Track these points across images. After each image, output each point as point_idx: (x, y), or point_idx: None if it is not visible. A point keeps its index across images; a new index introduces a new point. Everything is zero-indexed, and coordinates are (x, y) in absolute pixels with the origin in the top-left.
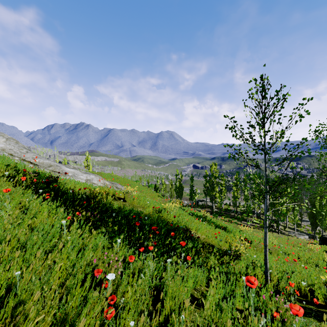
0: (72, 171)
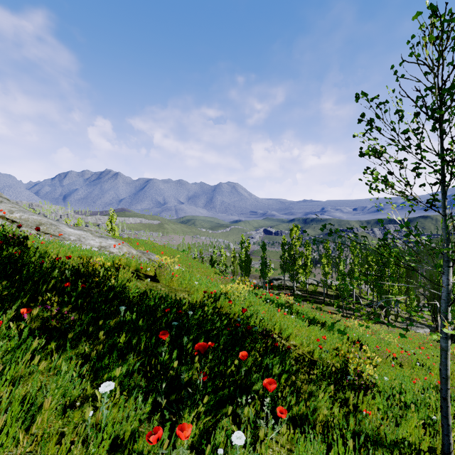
0: (77, 233)
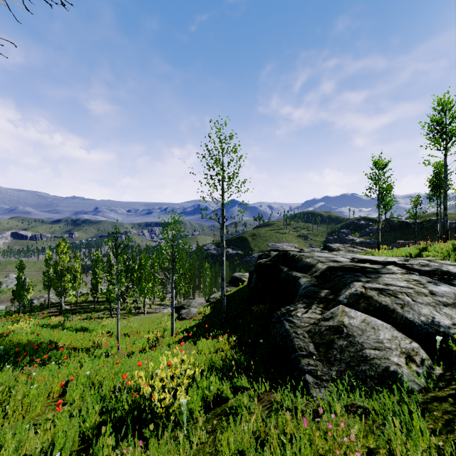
0: None
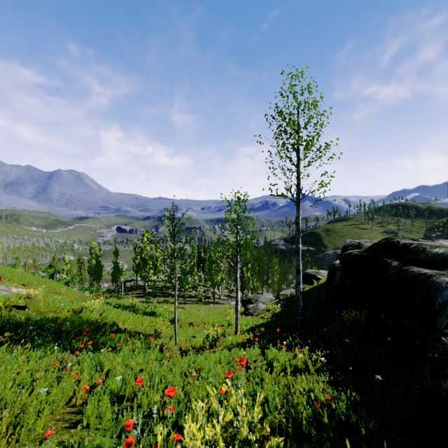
0: None
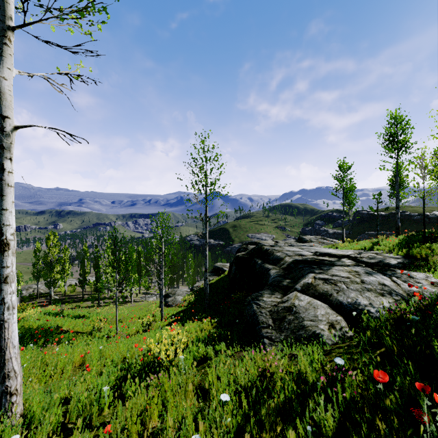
0: None
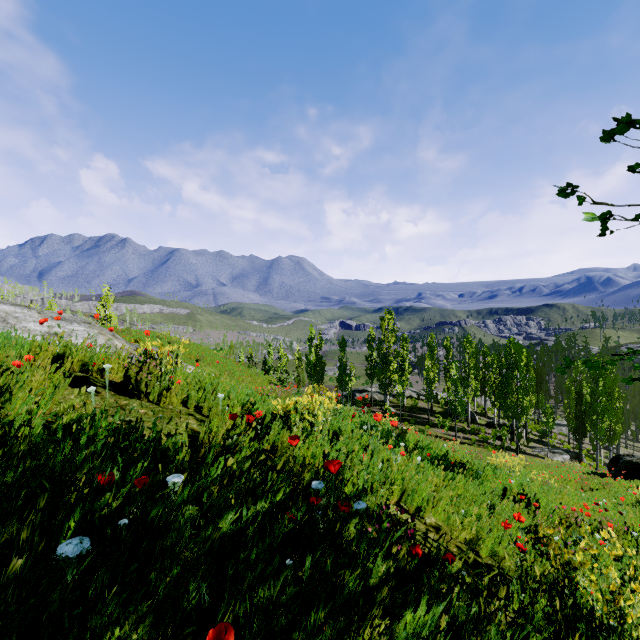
0: (4, 309)
